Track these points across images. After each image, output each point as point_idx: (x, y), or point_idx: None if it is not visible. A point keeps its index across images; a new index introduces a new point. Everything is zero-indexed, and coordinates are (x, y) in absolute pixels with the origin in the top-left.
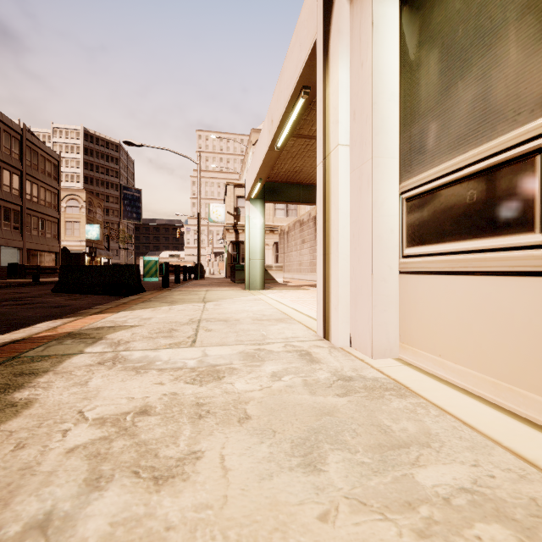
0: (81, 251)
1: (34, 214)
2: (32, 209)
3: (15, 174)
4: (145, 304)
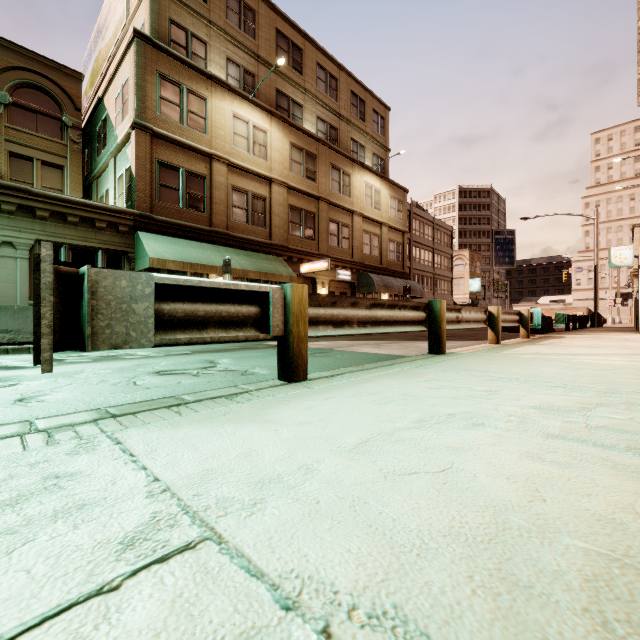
0: (465, 302)
1: (438, 278)
2: (438, 274)
3: (430, 252)
4: (566, 334)
